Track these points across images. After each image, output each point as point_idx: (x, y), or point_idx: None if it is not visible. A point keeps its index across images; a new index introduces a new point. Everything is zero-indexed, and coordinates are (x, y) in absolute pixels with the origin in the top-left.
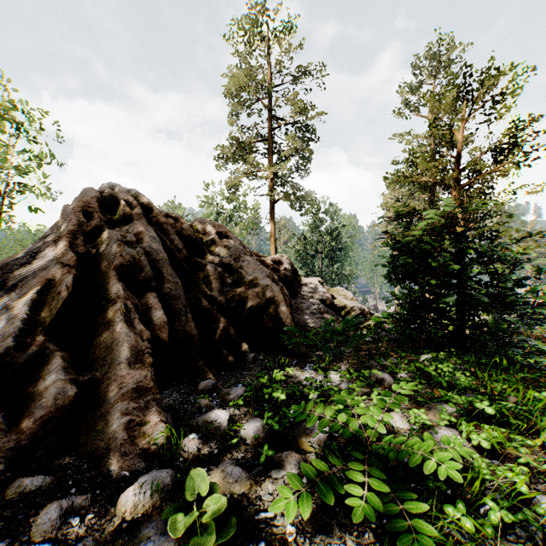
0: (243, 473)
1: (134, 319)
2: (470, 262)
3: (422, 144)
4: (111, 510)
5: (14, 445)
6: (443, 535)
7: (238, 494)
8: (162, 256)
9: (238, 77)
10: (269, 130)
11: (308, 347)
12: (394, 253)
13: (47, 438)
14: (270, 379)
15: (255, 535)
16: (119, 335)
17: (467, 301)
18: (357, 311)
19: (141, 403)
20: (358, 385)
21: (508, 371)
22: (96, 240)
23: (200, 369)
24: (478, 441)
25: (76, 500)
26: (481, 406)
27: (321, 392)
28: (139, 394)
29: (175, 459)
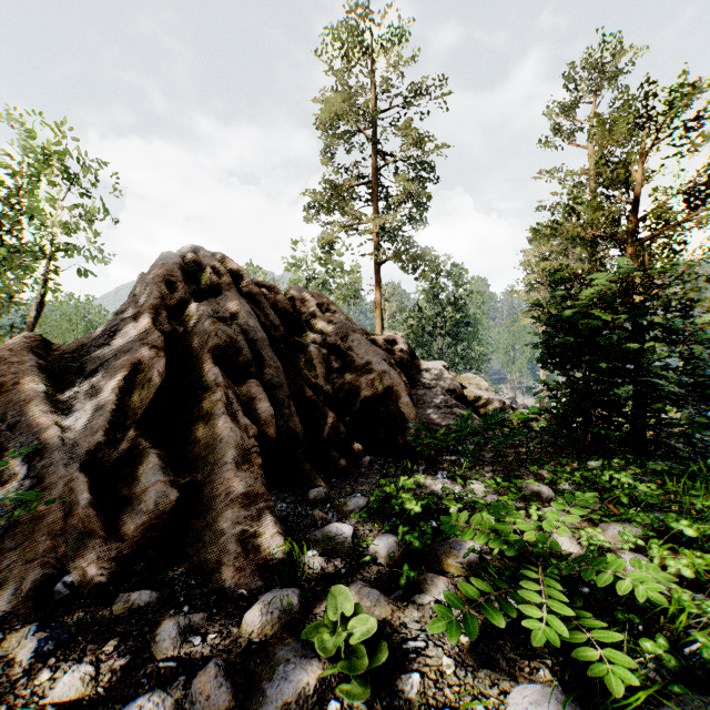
0: (382, 597)
1: (237, 411)
2: (654, 341)
3: (579, 183)
4: (234, 631)
5: (114, 555)
6: (637, 677)
7: (378, 620)
8: (260, 335)
9: (334, 103)
10: (373, 170)
11: (436, 450)
12: (539, 329)
13: (148, 548)
14: (396, 488)
15: (406, 666)
16: (222, 430)
17: (649, 393)
18: (495, 405)
19: (253, 512)
20: (511, 497)
21: (709, 484)
22: (182, 316)
23: (308, 475)
24: (675, 569)
25: (193, 618)
26: (677, 526)
27: (464, 504)
28: (250, 501)
29: (298, 577)
